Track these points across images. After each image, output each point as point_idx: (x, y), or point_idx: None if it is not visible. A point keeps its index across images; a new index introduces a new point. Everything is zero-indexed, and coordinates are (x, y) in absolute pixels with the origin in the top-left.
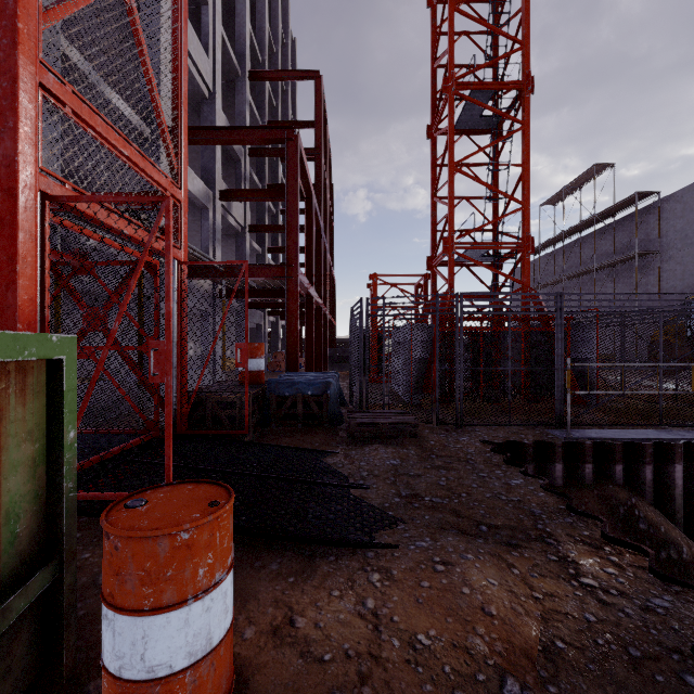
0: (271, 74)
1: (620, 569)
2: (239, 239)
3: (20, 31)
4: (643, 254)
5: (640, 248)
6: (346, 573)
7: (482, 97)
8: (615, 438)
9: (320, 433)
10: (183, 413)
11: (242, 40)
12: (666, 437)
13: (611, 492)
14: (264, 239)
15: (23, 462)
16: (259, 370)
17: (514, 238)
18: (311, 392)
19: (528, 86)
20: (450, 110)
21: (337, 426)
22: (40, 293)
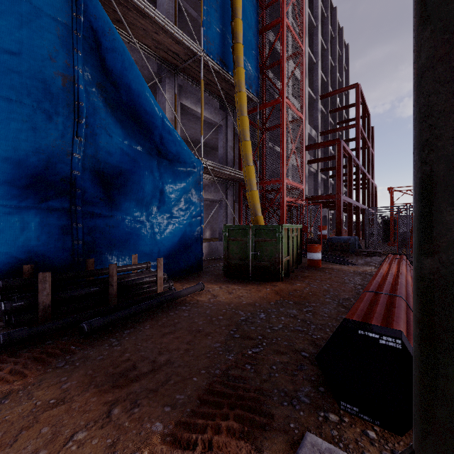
0: (331, 93)
1: None
2: (315, 176)
3: (284, 177)
4: None
5: None
6: (340, 266)
7: None
8: None
9: (345, 254)
10: (303, 244)
11: (316, 83)
12: None
13: None
14: (327, 171)
15: (299, 238)
16: (325, 234)
17: None
18: (343, 241)
19: None
20: None
21: (353, 254)
22: (286, 217)
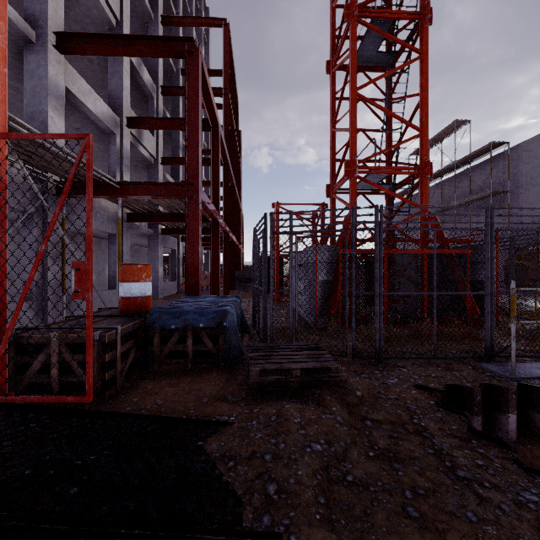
0: (182, 19)
1: None
2: (151, 169)
3: None
4: (496, 193)
5: (491, 189)
6: None
7: (380, 28)
8: None
9: (212, 378)
10: None
11: None
12: None
13: None
14: (177, 173)
15: None
16: (144, 295)
17: (410, 165)
18: (203, 323)
19: (427, 15)
20: (352, 35)
21: (236, 365)
22: None
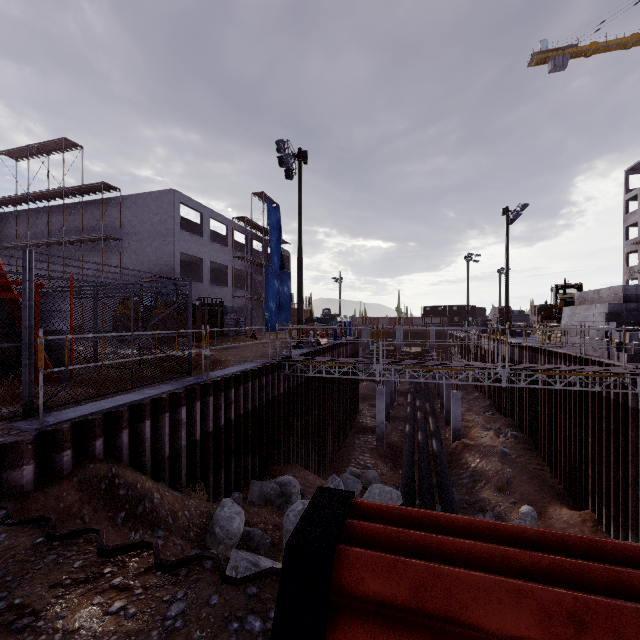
0: None
1: (128, 593)
2: None
3: None
4: (108, 238)
5: (106, 233)
6: None
7: None
8: (95, 412)
9: None
10: None
11: None
12: (139, 398)
13: (92, 472)
14: None
15: None
16: None
17: None
18: None
19: None
20: None
21: None
22: None
